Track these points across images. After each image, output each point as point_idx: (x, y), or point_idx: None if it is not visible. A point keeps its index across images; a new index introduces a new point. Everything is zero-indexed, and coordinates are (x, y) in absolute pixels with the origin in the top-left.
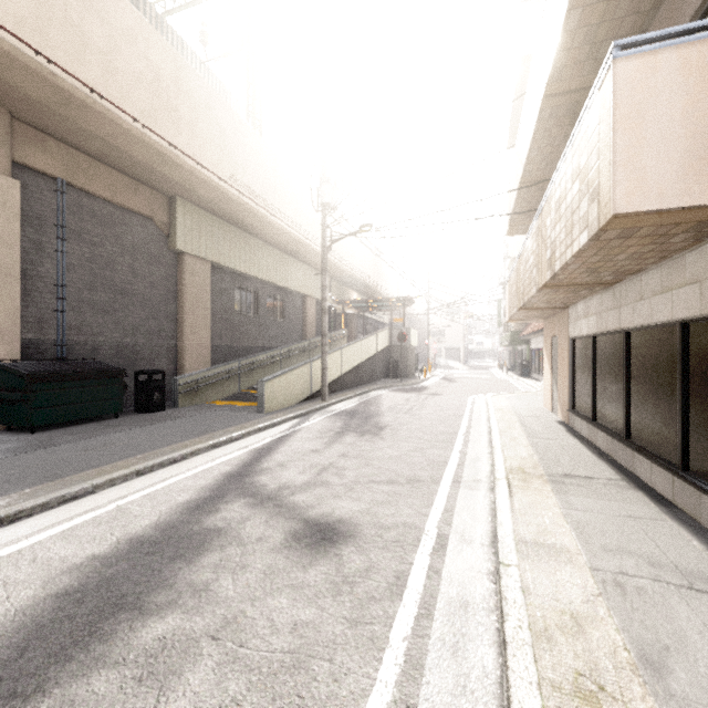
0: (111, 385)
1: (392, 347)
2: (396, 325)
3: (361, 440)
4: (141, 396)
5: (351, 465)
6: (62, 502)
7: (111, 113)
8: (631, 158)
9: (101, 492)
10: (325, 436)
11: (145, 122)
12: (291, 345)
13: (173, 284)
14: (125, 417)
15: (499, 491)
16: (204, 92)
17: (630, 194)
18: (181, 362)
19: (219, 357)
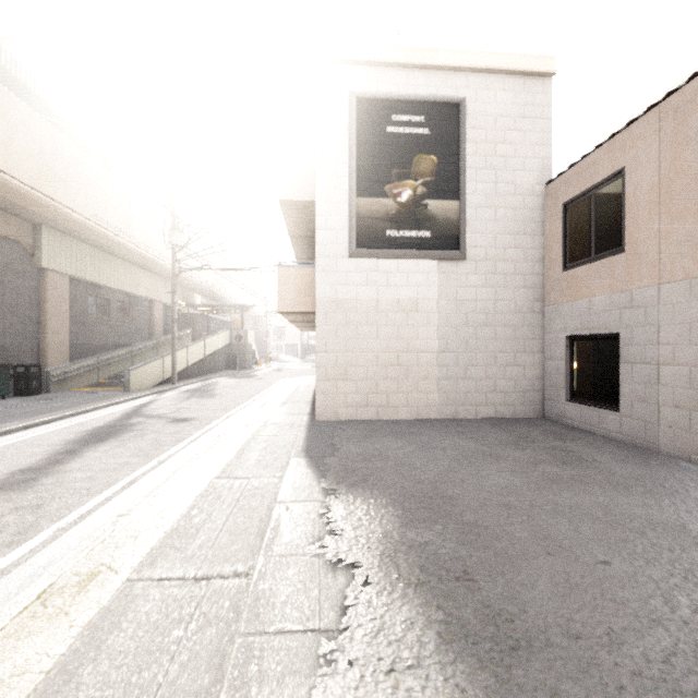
0: (1, 375)
1: (232, 345)
2: (236, 327)
3: (201, 400)
4: (20, 384)
5: (194, 407)
6: (43, 424)
7: (10, 182)
8: (282, 296)
9: (59, 422)
10: (178, 400)
11: (33, 185)
12: (142, 343)
13: (36, 294)
14: (11, 399)
15: (257, 406)
16: (74, 154)
17: (282, 306)
18: (44, 358)
19: (75, 354)
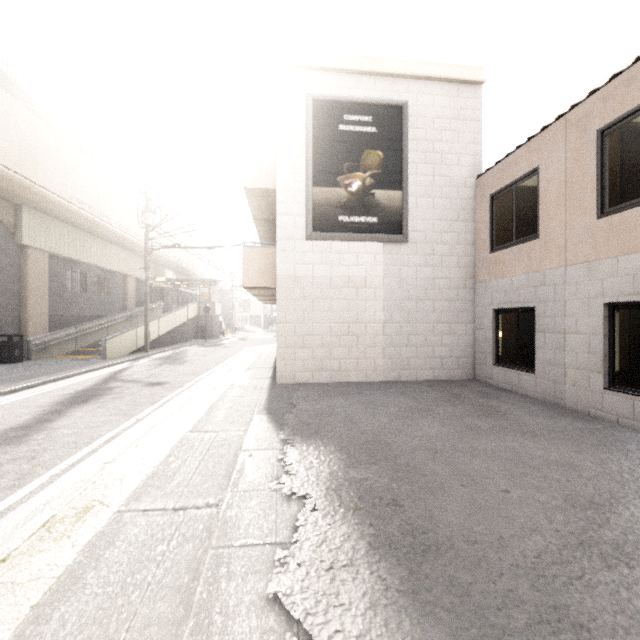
0: None
1: (200, 316)
2: (204, 300)
3: (172, 366)
4: (3, 352)
5: (167, 372)
6: (28, 388)
7: None
8: (247, 273)
9: (42, 386)
10: (152, 366)
11: (15, 169)
12: (116, 315)
13: (17, 270)
14: None
15: (224, 371)
16: (54, 141)
17: (246, 282)
18: (25, 328)
19: (54, 325)
